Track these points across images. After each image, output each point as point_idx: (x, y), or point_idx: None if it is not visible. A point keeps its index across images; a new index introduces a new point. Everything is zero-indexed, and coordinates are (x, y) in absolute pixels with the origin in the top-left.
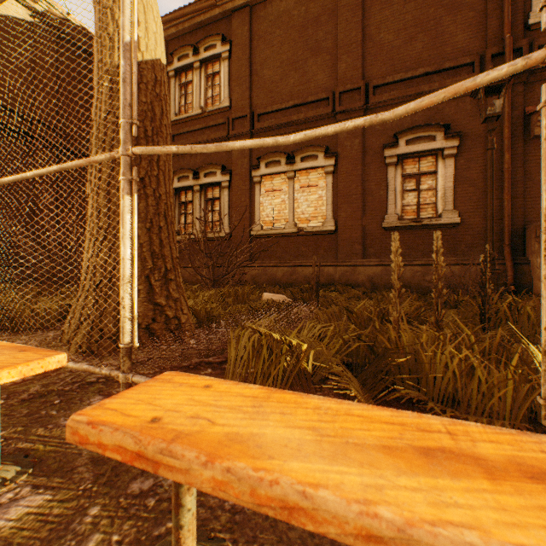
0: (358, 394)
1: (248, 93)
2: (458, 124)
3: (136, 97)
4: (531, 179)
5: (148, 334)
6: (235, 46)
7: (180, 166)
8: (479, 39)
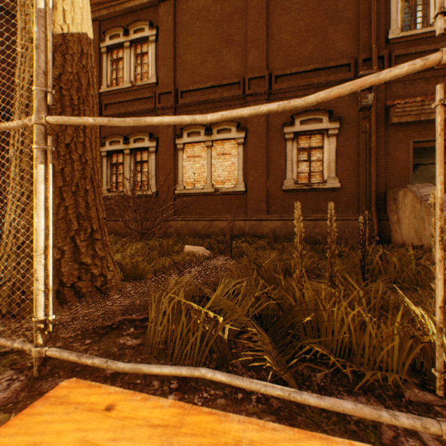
0: (271, 360)
1: (173, 73)
2: (339, 111)
3: (50, 65)
4: (390, 156)
5: (74, 292)
6: (161, 31)
7: (112, 132)
8: (354, 46)
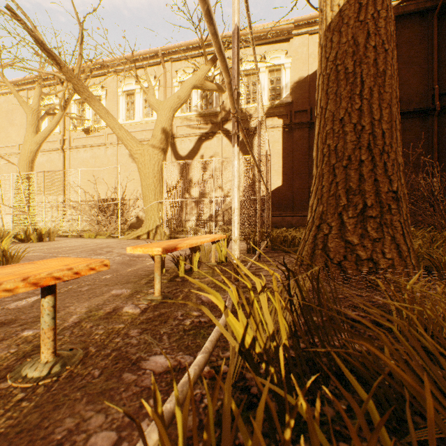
0: None
1: None
2: None
3: (235, 68)
4: None
5: (339, 271)
6: None
7: None
8: None
